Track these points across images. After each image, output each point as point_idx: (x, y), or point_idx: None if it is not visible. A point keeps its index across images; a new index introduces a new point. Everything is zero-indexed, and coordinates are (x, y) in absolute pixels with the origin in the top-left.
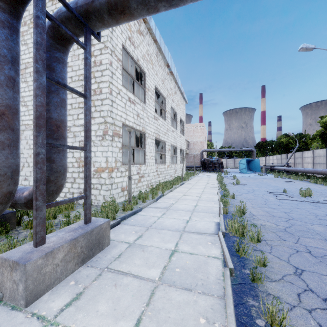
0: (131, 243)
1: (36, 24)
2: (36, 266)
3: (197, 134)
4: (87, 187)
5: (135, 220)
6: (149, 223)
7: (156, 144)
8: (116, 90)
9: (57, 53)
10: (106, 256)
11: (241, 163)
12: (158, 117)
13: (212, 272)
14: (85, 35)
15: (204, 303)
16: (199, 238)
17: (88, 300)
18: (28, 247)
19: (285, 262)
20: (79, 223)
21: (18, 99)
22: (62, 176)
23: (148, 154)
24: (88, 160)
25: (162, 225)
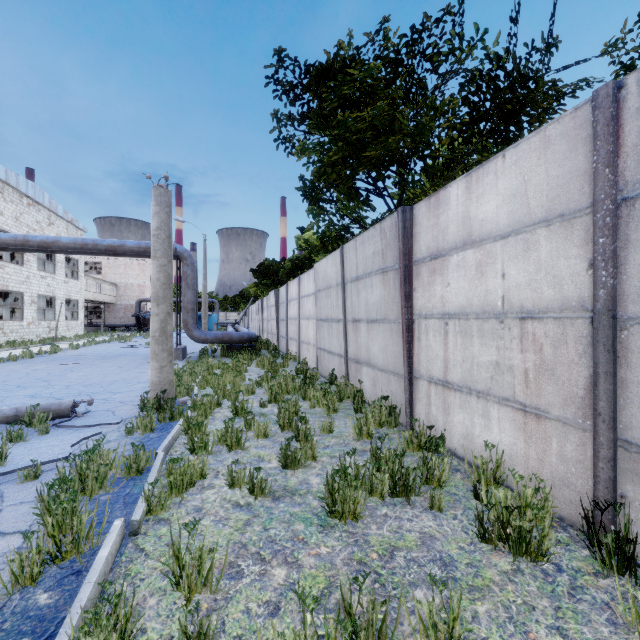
0: None
1: None
2: None
3: (132, 271)
4: None
5: None
6: None
7: None
8: None
9: None
10: None
11: None
12: (6, 264)
13: None
14: None
15: None
16: None
17: None
18: None
19: (32, 360)
20: None
21: None
22: None
23: None
24: None
25: None
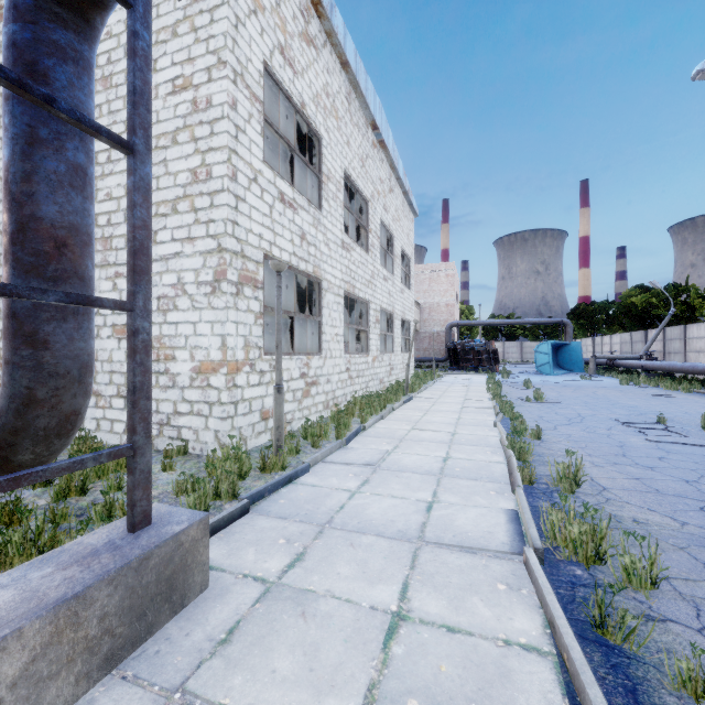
0: (270, 582)
1: None
2: None
3: (438, 287)
4: (137, 420)
5: (289, 501)
6: (326, 511)
7: (347, 310)
8: (247, 172)
9: (57, 32)
10: (190, 633)
11: (540, 351)
12: (352, 245)
13: None
14: None
15: None
16: (467, 566)
17: None
18: None
19: None
20: (116, 526)
21: None
22: (75, 385)
23: (329, 330)
24: (139, 341)
25: (360, 519)
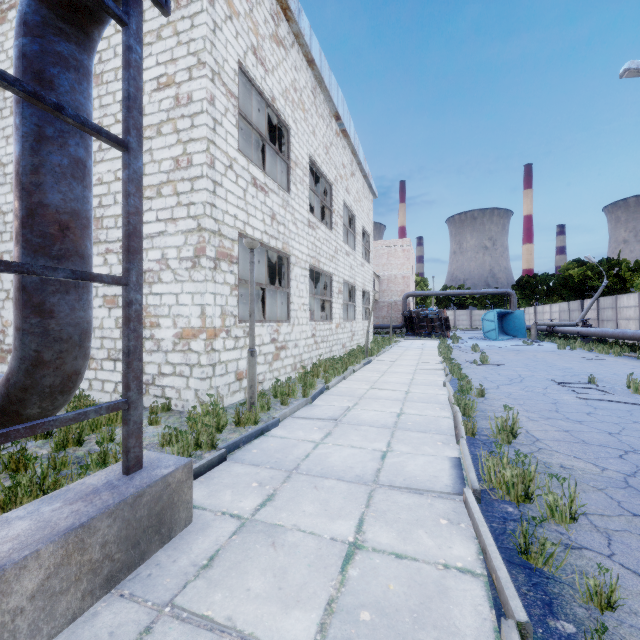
0: (245, 518)
1: None
2: None
3: (396, 260)
4: (131, 379)
5: (261, 450)
6: (293, 459)
7: (313, 281)
8: (223, 160)
9: (61, 45)
10: (177, 560)
11: (486, 319)
12: (317, 223)
13: (463, 625)
14: None
15: None
16: (414, 505)
17: None
18: None
19: None
20: (113, 469)
21: None
22: (76, 349)
23: (296, 300)
24: (132, 311)
25: (323, 465)
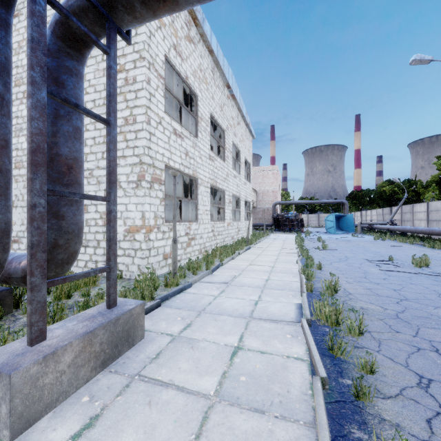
0: (175, 335)
1: (30, 12)
2: (27, 377)
3: (268, 180)
4: (111, 254)
5: (181, 301)
6: (202, 305)
7: (212, 195)
8: (156, 118)
9: (68, 62)
10: (138, 355)
11: (328, 220)
12: (215, 157)
13: (294, 382)
14: (107, 34)
15: (284, 434)
16: (273, 328)
17: (107, 428)
18: (19, 346)
19: (403, 367)
20: (100, 306)
21: (8, 126)
22: (76, 238)
23: (201, 208)
24: (112, 216)
25: (220, 308)
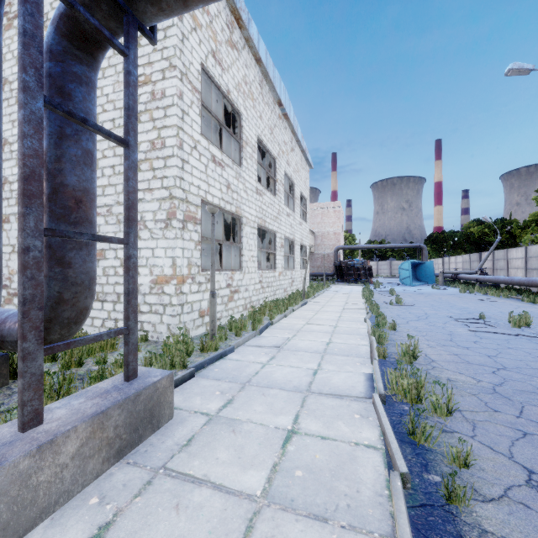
0: (211, 415)
1: None
2: (16, 474)
3: (328, 220)
4: (130, 312)
5: (221, 369)
6: (246, 375)
7: (260, 237)
8: (190, 142)
9: (76, 67)
10: (164, 441)
11: (402, 268)
12: (263, 191)
13: (365, 478)
14: (125, 30)
15: None
16: (336, 405)
17: None
18: (7, 431)
19: (506, 459)
20: (116, 378)
21: None
22: (86, 291)
23: (247, 253)
24: (131, 263)
25: (269, 380)
